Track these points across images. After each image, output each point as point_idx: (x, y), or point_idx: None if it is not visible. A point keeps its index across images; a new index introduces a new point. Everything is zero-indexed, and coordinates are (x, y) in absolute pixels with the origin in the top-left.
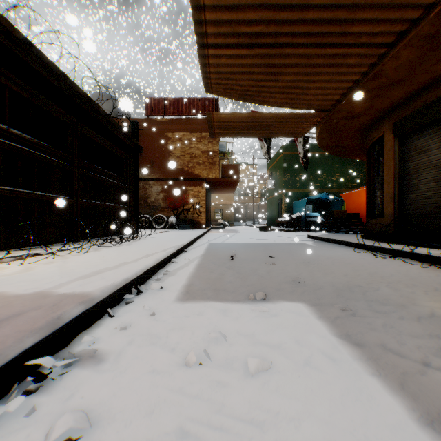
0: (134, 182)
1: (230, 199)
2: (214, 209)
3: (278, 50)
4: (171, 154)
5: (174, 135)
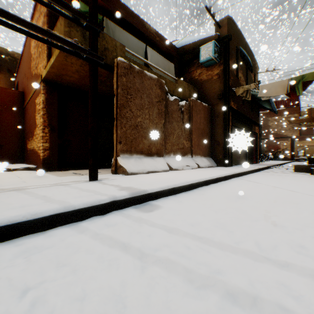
0: (259, 144)
1: (311, 142)
2: (296, 149)
3: (310, 120)
4: (270, 127)
5: (271, 118)
